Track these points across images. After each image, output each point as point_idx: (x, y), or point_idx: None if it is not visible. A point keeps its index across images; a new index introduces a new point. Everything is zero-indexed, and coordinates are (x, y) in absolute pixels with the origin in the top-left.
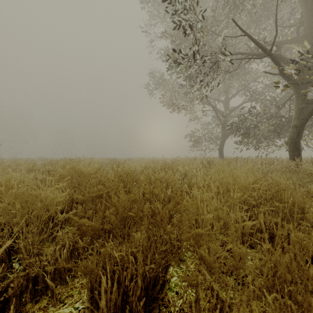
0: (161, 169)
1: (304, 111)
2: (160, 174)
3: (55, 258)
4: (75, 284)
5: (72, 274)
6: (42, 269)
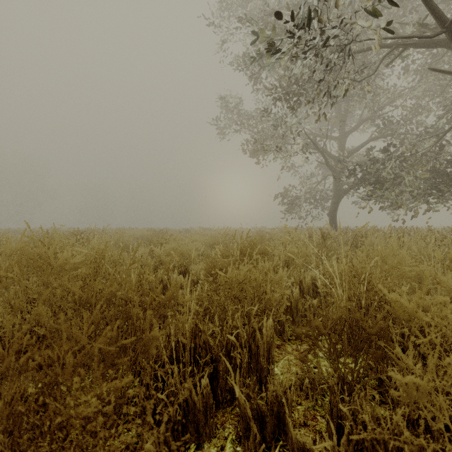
0: (240, 252)
1: None
2: (241, 273)
3: None
4: None
5: None
6: None
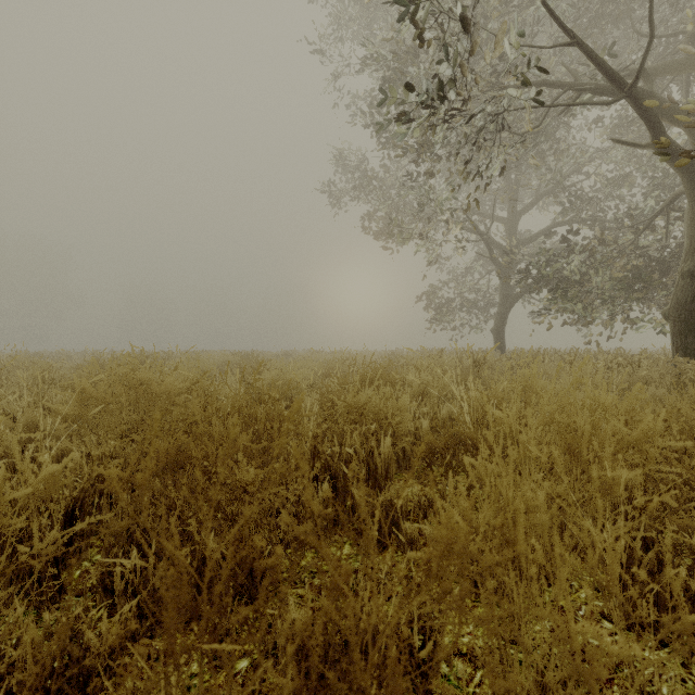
0: (362, 380)
1: None
2: (361, 397)
3: None
4: None
5: None
6: None
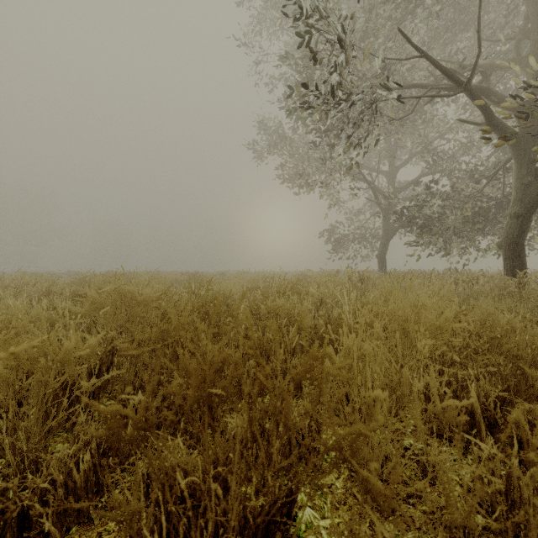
0: (278, 292)
1: (532, 188)
2: (277, 302)
3: (68, 474)
4: (106, 525)
5: (104, 500)
6: (39, 497)
